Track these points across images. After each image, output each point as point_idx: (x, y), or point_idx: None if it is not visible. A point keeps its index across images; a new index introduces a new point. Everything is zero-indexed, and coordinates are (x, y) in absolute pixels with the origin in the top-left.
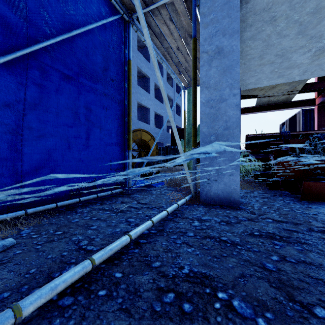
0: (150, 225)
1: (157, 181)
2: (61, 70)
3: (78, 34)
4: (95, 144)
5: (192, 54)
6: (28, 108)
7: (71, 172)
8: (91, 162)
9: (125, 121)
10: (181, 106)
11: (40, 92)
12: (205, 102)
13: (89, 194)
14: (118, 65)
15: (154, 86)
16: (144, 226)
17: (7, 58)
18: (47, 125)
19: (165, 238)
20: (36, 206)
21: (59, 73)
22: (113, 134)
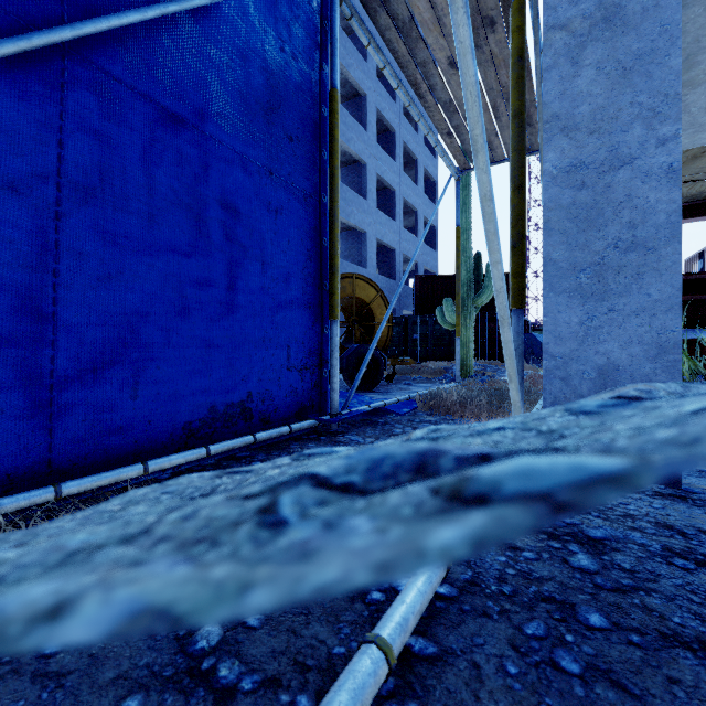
0: (440, 575)
1: (397, 399)
2: (160, 100)
3: (205, 9)
4: (249, 304)
5: (510, 45)
6: (68, 197)
7: (186, 377)
8: (239, 351)
9: (323, 245)
10: (435, 226)
11: (103, 156)
12: (561, 173)
13: (232, 434)
14: (306, 102)
15: (375, 181)
16: (426, 584)
17: (5, 47)
18: (123, 248)
19: (506, 637)
20: (91, 471)
21: (153, 109)
22: (294, 278)
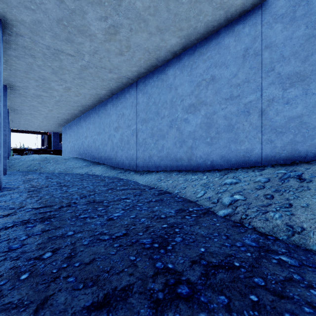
0: None
1: None
2: None
3: None
4: None
5: None
6: None
7: None
8: None
9: None
10: None
11: None
12: None
13: None
14: None
15: None
16: None
17: None
18: None
19: None
20: None
21: None
22: None
